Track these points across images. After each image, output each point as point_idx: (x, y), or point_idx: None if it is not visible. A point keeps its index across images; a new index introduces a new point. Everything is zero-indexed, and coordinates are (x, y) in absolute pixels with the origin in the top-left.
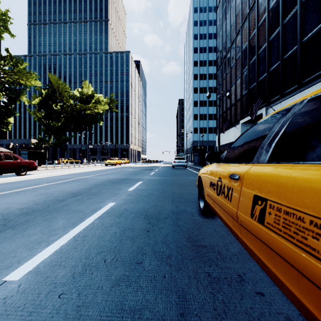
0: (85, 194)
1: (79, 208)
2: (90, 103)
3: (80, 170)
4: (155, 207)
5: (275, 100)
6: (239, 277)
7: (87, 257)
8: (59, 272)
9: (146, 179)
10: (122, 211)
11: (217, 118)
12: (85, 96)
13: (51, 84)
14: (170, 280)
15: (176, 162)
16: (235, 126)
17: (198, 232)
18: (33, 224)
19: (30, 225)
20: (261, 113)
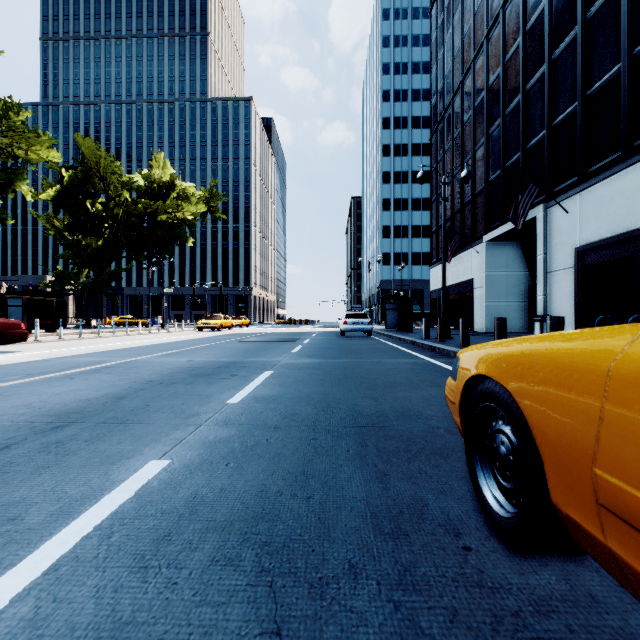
0: (92, 420)
1: (21, 495)
2: (166, 199)
3: (137, 341)
4: (306, 485)
5: (565, 187)
6: None
7: None
8: None
9: (281, 366)
10: (174, 515)
11: (433, 232)
12: (156, 183)
13: (82, 157)
14: None
15: (349, 324)
16: (474, 247)
17: None
18: None
19: None
20: (533, 218)
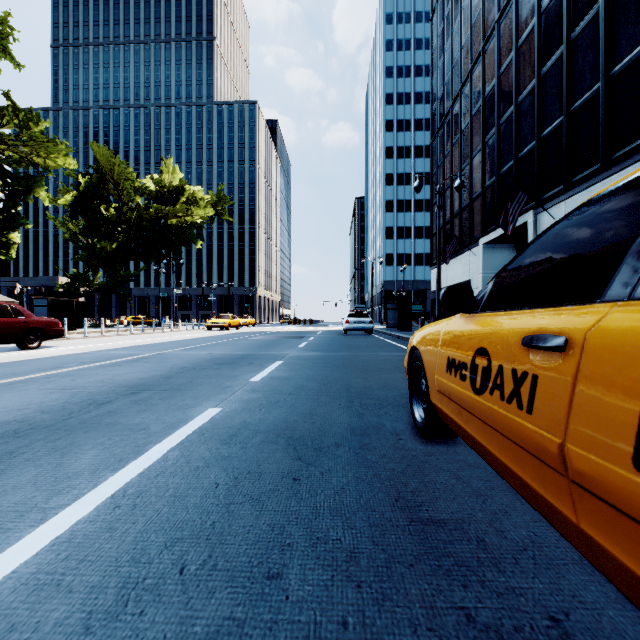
0: (156, 389)
1: (140, 421)
2: (176, 204)
3: (155, 338)
4: (312, 418)
5: (553, 195)
6: (556, 624)
7: (136, 556)
8: (50, 610)
9: (290, 357)
10: (235, 428)
11: (434, 234)
12: (167, 188)
13: (97, 164)
14: (362, 636)
15: (351, 323)
16: (471, 249)
17: (418, 483)
18: (20, 463)
19: (14, 464)
20: (524, 223)
